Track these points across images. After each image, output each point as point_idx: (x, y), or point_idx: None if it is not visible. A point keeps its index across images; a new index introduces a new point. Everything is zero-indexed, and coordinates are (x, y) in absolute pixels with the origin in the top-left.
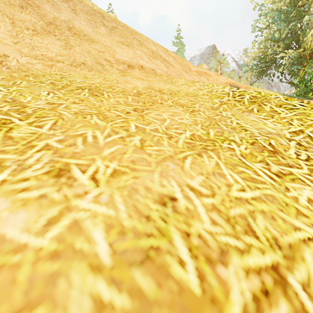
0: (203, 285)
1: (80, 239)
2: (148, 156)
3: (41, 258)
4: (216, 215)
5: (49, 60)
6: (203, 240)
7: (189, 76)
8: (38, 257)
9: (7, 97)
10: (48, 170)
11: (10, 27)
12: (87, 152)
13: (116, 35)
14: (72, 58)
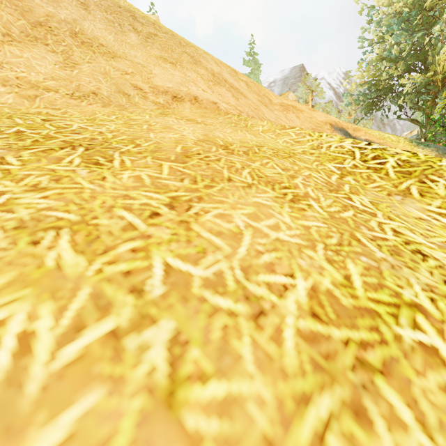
0: None
1: None
2: None
3: None
4: None
5: (31, 88)
6: None
7: (270, 112)
8: None
9: None
10: None
11: None
12: None
13: (155, 47)
14: (75, 84)
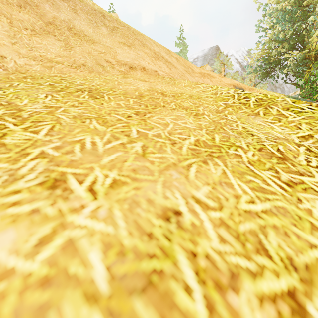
0: (213, 317)
1: (75, 262)
2: (151, 164)
3: (29, 286)
4: (225, 232)
5: (48, 61)
6: (211, 261)
7: (192, 77)
8: (26, 284)
9: (3, 100)
10: (42, 181)
11: (7, 27)
12: (85, 160)
13: (118, 36)
14: (72, 59)
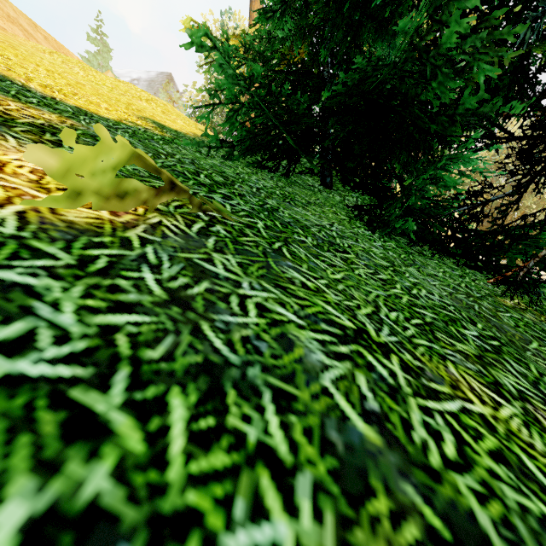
0: None
1: None
2: None
3: None
4: None
5: None
6: None
7: None
8: None
9: None
10: None
11: None
12: None
13: None
14: None
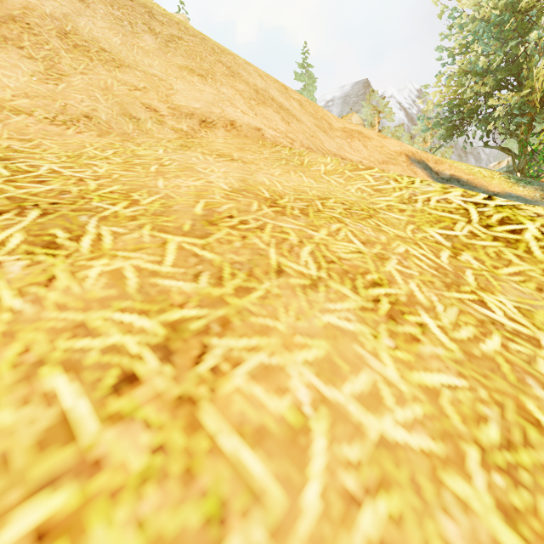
0: None
1: None
2: None
3: None
4: None
5: None
6: None
7: (330, 140)
8: None
9: None
10: None
11: None
12: None
13: (178, 54)
14: (59, 103)
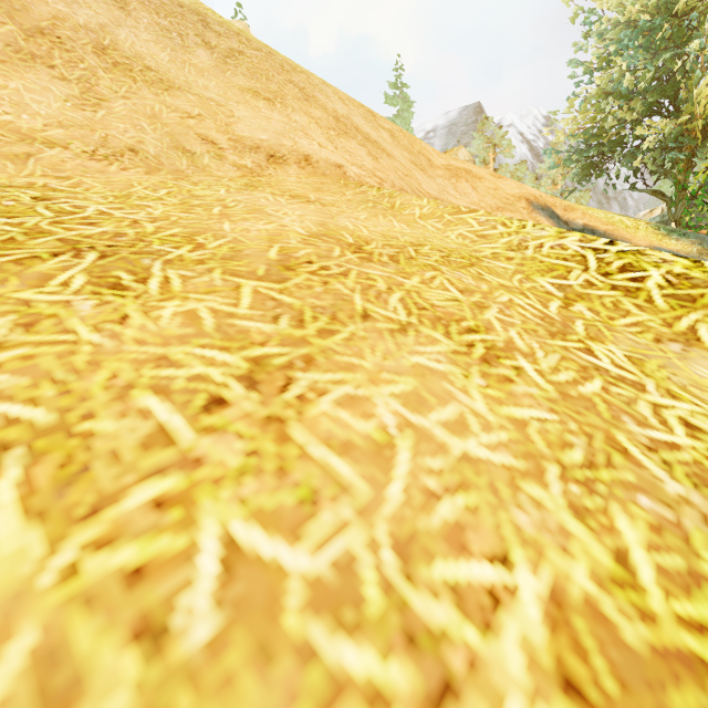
0: None
1: None
2: None
3: None
4: None
5: (20, 141)
6: None
7: (430, 180)
8: None
9: None
10: None
11: None
12: None
13: (239, 73)
14: (99, 134)
